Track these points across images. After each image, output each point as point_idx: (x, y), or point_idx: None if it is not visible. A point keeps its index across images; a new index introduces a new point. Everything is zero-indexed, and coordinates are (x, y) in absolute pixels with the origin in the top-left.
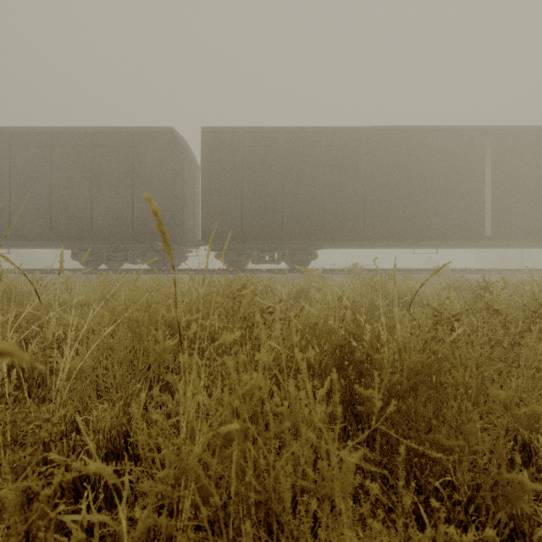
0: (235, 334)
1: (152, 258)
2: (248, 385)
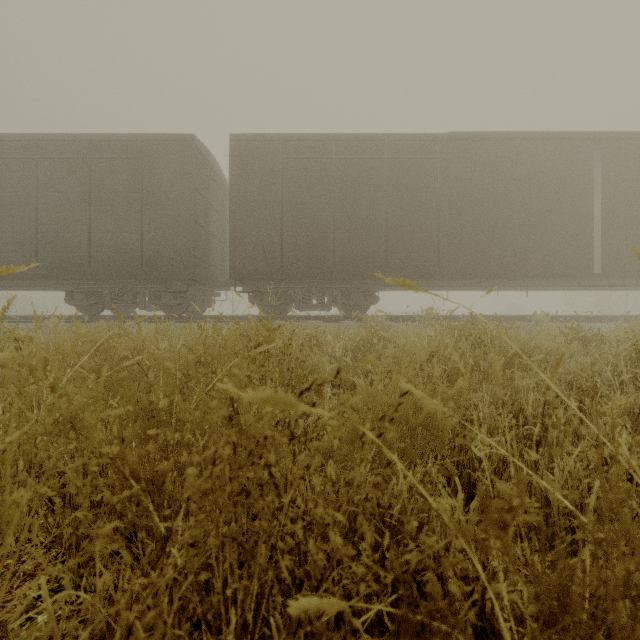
0: None
1: (167, 302)
2: None
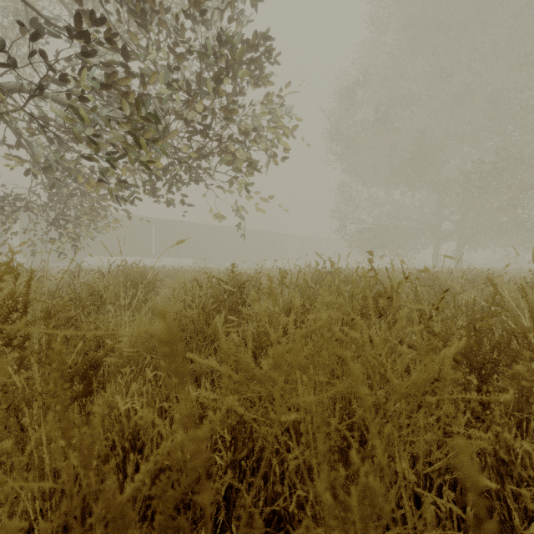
0: None
1: None
2: None
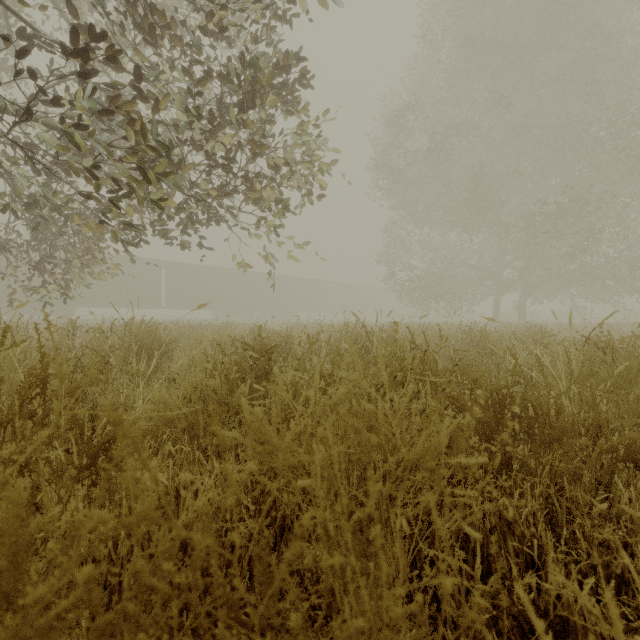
0: None
1: None
2: None
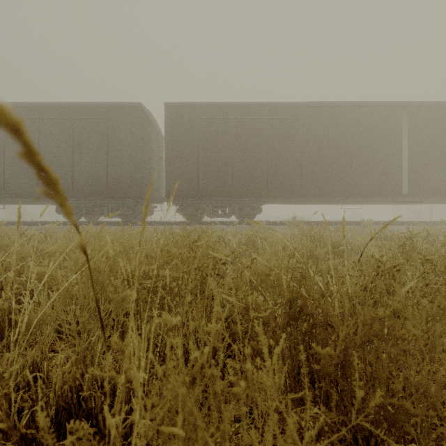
0: (178, 317)
1: (123, 212)
2: (199, 363)
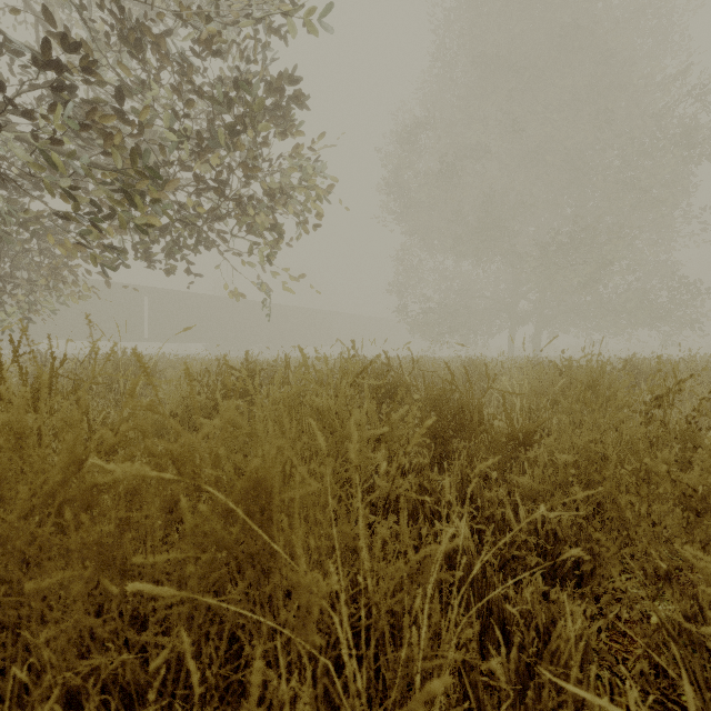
0: None
1: None
2: None
